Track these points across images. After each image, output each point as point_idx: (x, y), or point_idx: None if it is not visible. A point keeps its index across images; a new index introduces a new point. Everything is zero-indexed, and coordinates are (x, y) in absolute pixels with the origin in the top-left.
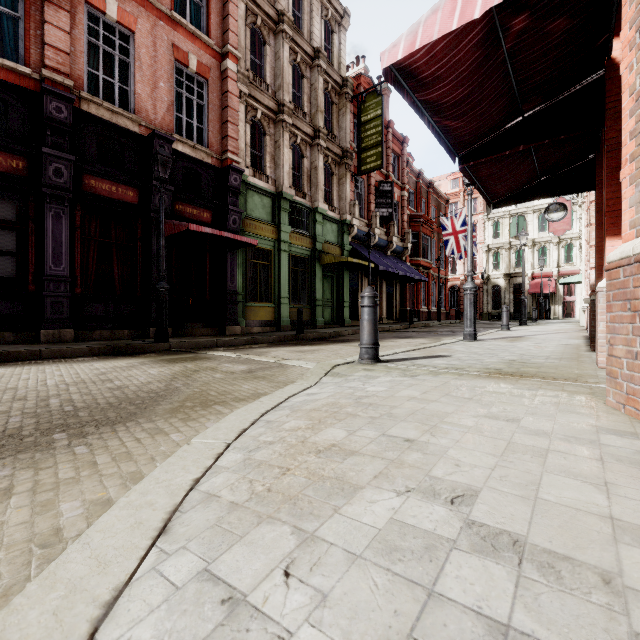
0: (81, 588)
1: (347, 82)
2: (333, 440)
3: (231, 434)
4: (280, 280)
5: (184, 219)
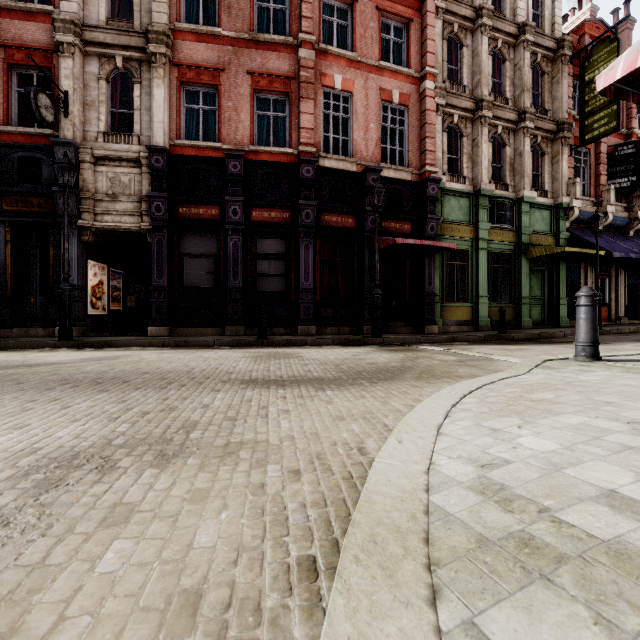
0: (425, 421)
1: (563, 42)
2: (543, 398)
3: (464, 391)
4: (478, 279)
5: (388, 233)
